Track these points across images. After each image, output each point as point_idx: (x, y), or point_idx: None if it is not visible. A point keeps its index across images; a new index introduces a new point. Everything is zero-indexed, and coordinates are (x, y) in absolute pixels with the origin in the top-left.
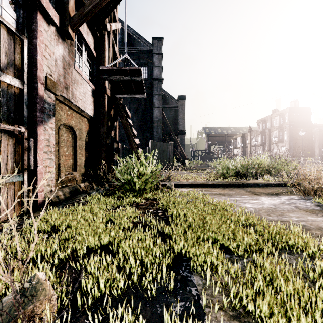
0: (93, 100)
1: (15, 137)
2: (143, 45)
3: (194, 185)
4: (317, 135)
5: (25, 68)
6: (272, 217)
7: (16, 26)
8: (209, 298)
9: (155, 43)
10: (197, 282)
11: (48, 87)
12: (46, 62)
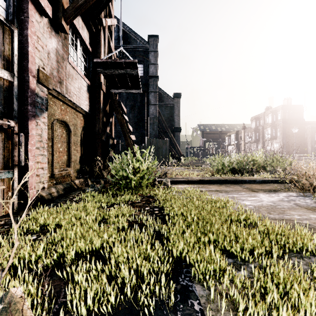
0: (88, 95)
1: (4, 132)
2: (139, 42)
3: (190, 182)
4: (309, 132)
5: (15, 59)
6: (273, 215)
7: (6, 16)
8: (214, 314)
9: (151, 40)
10: (199, 293)
11: (40, 80)
12: (38, 55)
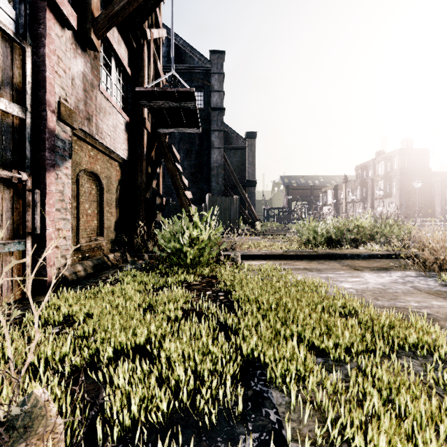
0: (126, 136)
1: (13, 188)
2: (197, 61)
3: (268, 257)
4: (438, 186)
5: (28, 89)
6: (382, 302)
7: (16, 29)
8: (295, 425)
9: (214, 58)
10: (277, 400)
11: (62, 117)
12: (59, 82)
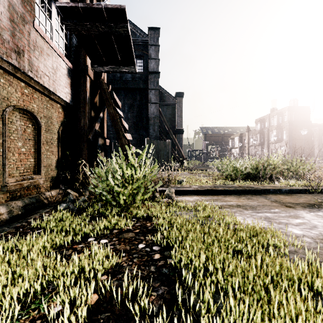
0: (69, 81)
1: None
2: (138, 35)
3: (199, 192)
4: (317, 134)
5: None
6: None
7: None
8: None
9: (151, 33)
10: None
11: None
12: None
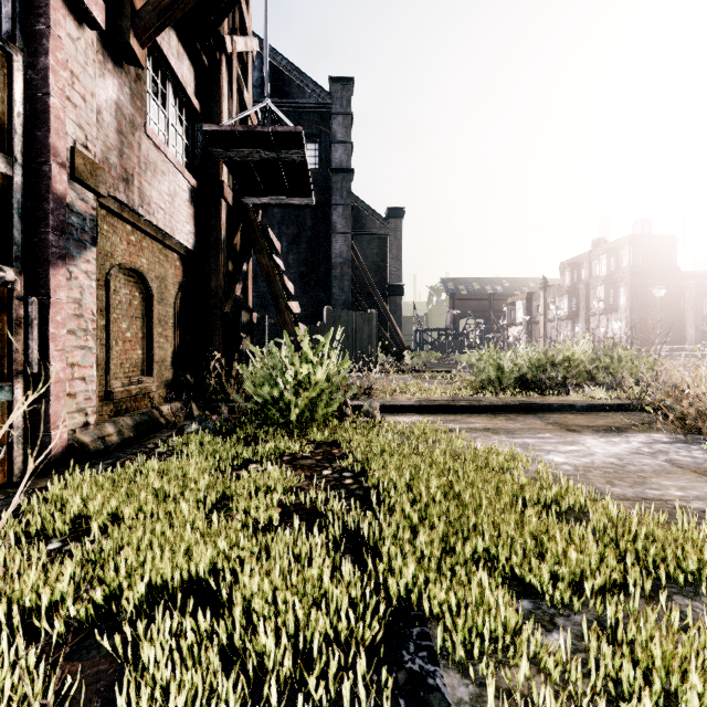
0: (192, 211)
1: None
2: (310, 94)
3: (425, 409)
4: (691, 295)
5: (18, 125)
6: (621, 488)
7: None
8: None
9: (337, 90)
10: (454, 694)
11: (79, 175)
12: (74, 115)
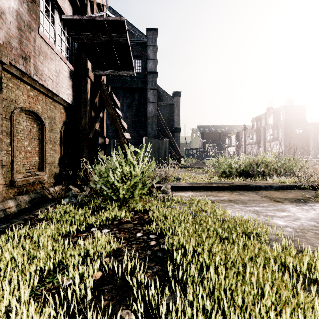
0: (71, 83)
1: None
2: (137, 36)
3: (194, 188)
4: (312, 132)
5: None
6: None
7: None
8: None
9: (149, 34)
10: None
11: None
12: None
